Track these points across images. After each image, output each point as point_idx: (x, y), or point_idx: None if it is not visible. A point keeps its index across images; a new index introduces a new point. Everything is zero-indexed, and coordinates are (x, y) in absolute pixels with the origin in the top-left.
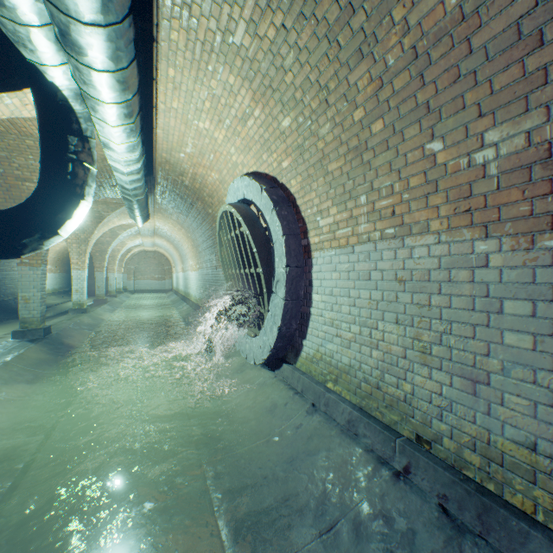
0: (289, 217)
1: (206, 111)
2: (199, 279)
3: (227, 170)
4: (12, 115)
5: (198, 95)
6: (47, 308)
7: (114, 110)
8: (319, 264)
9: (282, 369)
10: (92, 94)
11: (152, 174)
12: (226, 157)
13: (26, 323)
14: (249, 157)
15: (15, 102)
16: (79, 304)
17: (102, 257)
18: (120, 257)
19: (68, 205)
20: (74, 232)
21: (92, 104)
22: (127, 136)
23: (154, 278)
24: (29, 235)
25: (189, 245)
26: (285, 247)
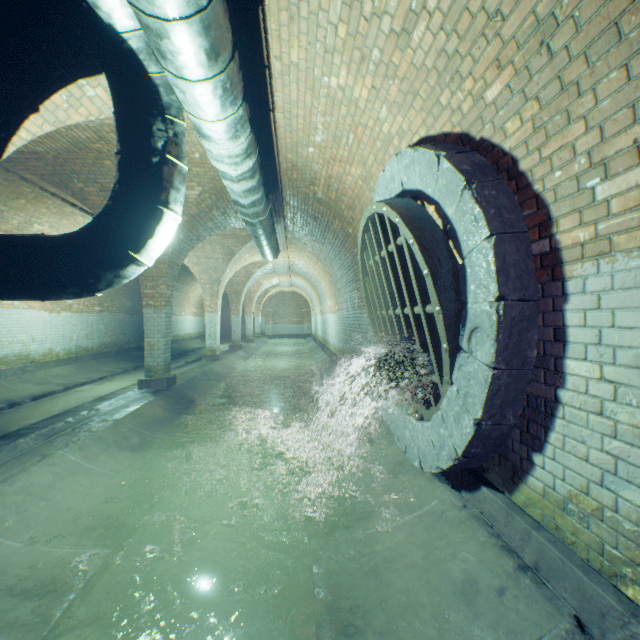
0: (501, 199)
1: (339, 47)
2: (337, 323)
3: (374, 155)
4: (101, 114)
5: (326, 17)
6: (190, 352)
7: (185, 39)
8: (591, 292)
9: (477, 495)
10: (143, 7)
11: (277, 189)
12: (373, 131)
13: (151, 372)
14: (412, 114)
15: (99, 94)
16: (212, 350)
17: (237, 299)
18: (258, 299)
19: (146, 217)
20: (207, 272)
21: (154, 38)
22: (220, 102)
23: (292, 322)
24: (100, 262)
25: (327, 282)
26: (495, 259)
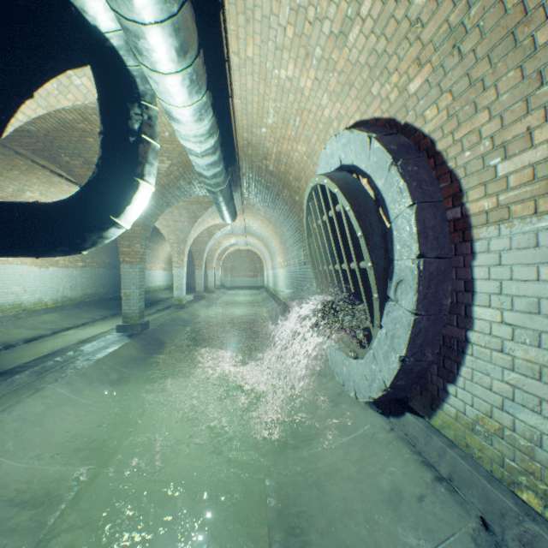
0: (421, 174)
1: (287, 45)
2: (286, 277)
3: (317, 135)
4: (86, 100)
5: (276, 20)
6: (160, 302)
7: (159, 39)
8: (494, 251)
9: (402, 420)
10: (124, 13)
11: (235, 163)
12: (316, 115)
13: (127, 318)
14: (348, 101)
15: (84, 82)
16: (179, 300)
17: (200, 256)
18: (218, 256)
19: (125, 187)
20: (174, 233)
21: (133, 38)
22: (187, 91)
23: (247, 276)
24: (86, 225)
25: (277, 242)
26: (416, 224)
